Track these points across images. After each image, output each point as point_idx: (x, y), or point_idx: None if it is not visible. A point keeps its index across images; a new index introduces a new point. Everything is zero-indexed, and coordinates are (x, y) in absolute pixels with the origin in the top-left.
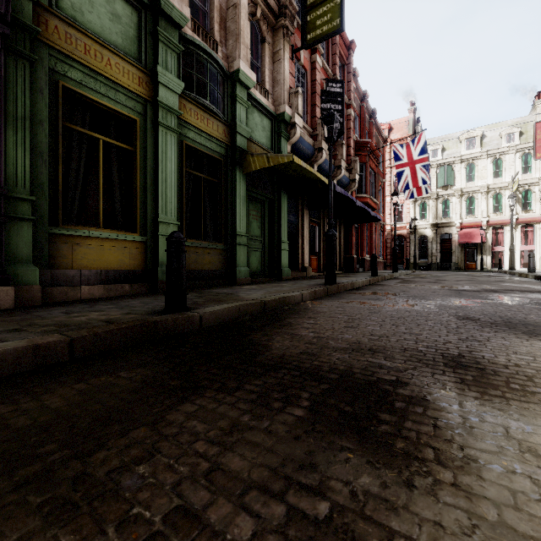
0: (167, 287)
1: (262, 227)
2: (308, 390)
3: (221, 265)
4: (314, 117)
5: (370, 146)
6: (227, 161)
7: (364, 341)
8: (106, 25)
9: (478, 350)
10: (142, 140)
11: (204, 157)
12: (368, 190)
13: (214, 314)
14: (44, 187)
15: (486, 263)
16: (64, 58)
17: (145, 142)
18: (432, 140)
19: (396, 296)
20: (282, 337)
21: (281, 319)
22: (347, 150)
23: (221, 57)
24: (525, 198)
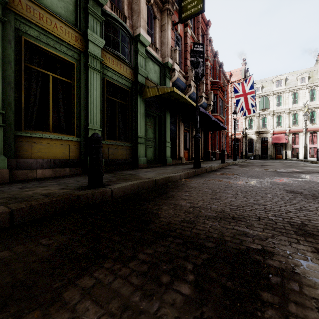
0: (89, 171)
1: (154, 133)
2: (191, 260)
3: (129, 156)
4: (186, 66)
5: (220, 84)
6: (132, 91)
7: (227, 211)
8: (53, 2)
9: (314, 219)
10: (78, 76)
11: (118, 89)
12: (218, 111)
13: (121, 189)
14: (11, 105)
15: (288, 155)
16: (25, 21)
17: (80, 78)
18: (256, 82)
19: (240, 175)
20: (168, 207)
21: (167, 192)
22: (205, 86)
23: (128, 26)
24: (311, 116)
